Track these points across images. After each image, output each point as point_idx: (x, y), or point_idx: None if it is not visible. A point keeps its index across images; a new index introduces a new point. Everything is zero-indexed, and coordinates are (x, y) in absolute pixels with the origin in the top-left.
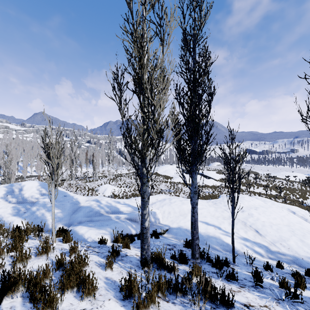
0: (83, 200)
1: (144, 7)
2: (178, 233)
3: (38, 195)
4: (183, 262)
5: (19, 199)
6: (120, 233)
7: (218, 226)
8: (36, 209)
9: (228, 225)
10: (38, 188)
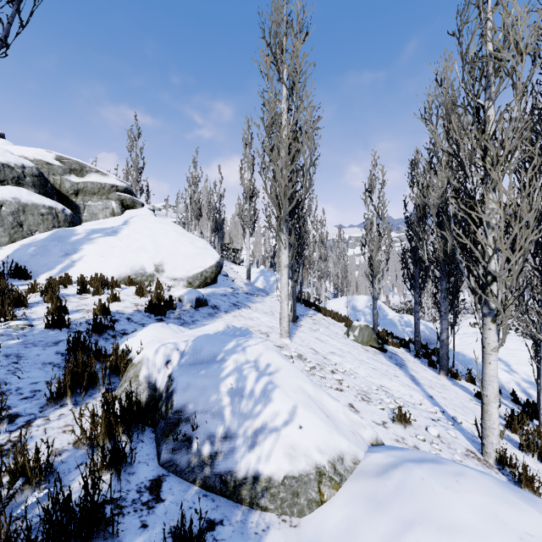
0: (392, 315)
1: (372, 200)
2: (451, 354)
3: (363, 306)
4: (402, 346)
5: (353, 307)
6: (386, 330)
7: (509, 364)
8: (358, 314)
9: (530, 369)
10: (365, 301)
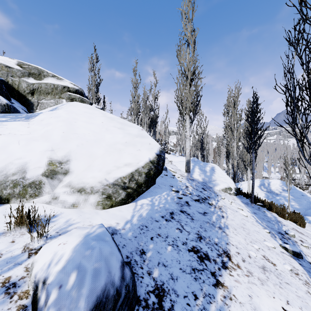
0: None
1: None
2: None
3: (280, 190)
4: None
5: (268, 190)
6: None
7: None
8: (278, 198)
9: None
10: (280, 185)
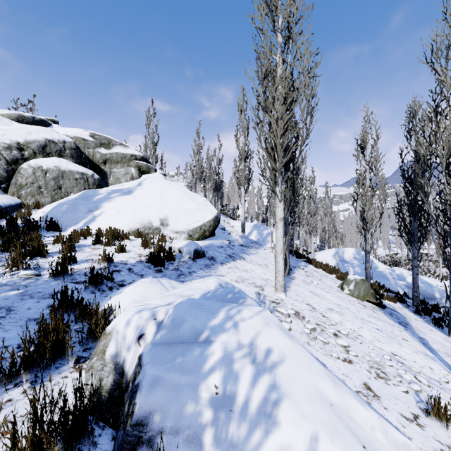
0: (381, 268)
1: (364, 155)
2: None
3: (351, 258)
4: (397, 300)
5: (341, 258)
6: (378, 283)
7: None
8: (346, 265)
9: None
10: (353, 253)
